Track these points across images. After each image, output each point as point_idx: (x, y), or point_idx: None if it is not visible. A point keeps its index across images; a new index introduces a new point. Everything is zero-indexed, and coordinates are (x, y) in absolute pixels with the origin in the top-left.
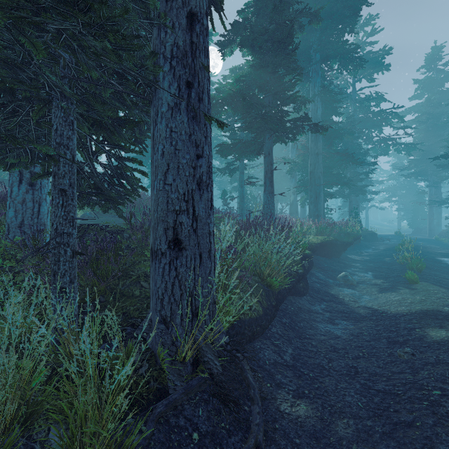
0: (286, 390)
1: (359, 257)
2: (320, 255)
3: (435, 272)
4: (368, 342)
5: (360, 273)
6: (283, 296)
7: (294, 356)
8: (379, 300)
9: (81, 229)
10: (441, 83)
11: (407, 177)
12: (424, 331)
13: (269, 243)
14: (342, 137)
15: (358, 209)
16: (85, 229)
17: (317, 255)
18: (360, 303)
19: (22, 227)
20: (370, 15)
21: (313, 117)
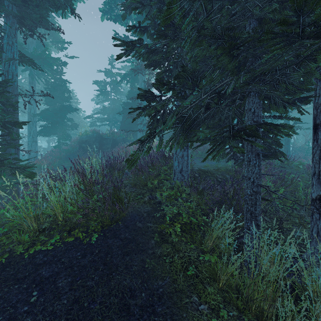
0: None
1: None
2: None
3: None
4: None
5: None
6: None
7: None
8: None
9: (201, 172)
10: None
11: None
12: None
13: None
14: None
15: None
16: (203, 171)
17: None
18: None
19: (181, 172)
20: None
21: None
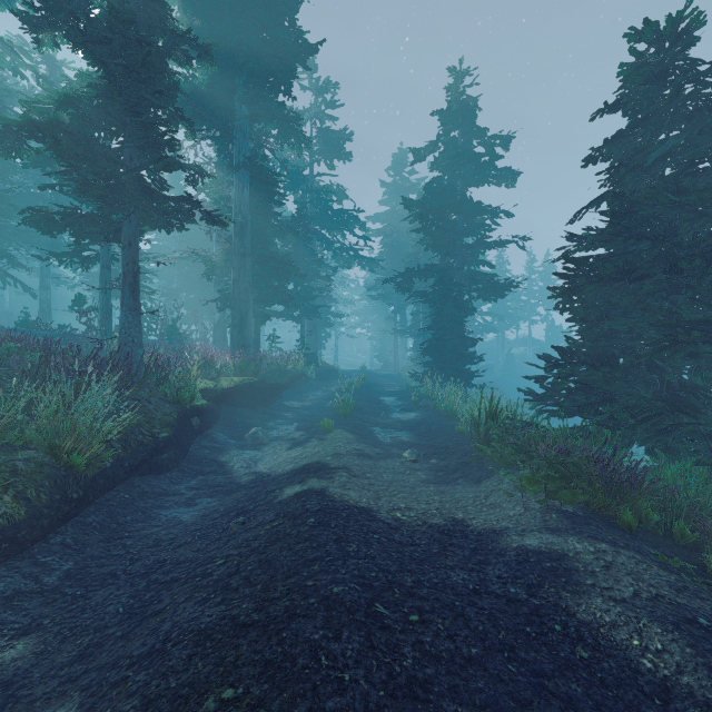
0: (4, 632)
1: (299, 404)
2: (237, 404)
3: (365, 415)
4: (214, 521)
5: (282, 427)
6: (114, 479)
7: (70, 573)
8: (278, 460)
9: None
10: (406, 193)
11: (375, 298)
12: (282, 491)
13: (90, 395)
14: (282, 235)
15: (316, 337)
16: None
17: (233, 405)
18: (253, 468)
19: None
20: (329, 80)
21: (238, 198)
